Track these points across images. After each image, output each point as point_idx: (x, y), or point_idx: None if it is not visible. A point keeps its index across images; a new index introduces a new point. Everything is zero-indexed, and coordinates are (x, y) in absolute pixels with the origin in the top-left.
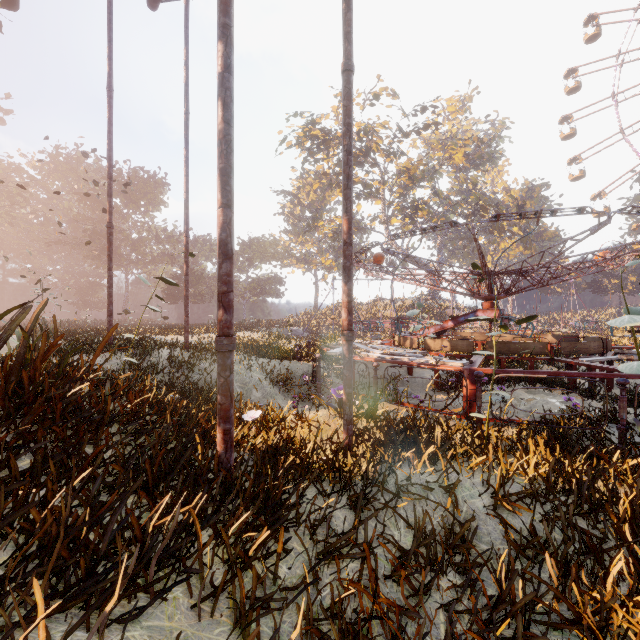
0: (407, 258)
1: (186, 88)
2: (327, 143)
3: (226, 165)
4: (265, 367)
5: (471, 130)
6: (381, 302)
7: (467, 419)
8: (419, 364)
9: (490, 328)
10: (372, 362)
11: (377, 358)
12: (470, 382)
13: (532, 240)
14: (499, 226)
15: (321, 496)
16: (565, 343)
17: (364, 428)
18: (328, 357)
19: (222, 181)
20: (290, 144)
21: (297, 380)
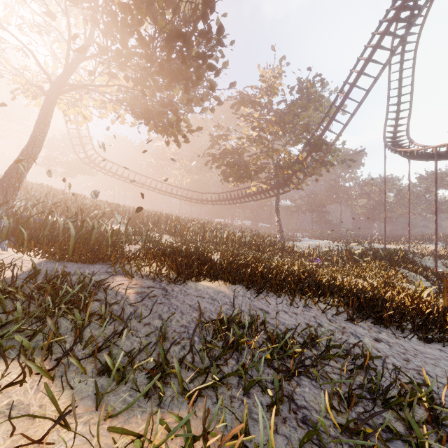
0: None
1: (409, 172)
2: None
3: (436, 232)
4: (442, 262)
5: None
6: None
7: None
8: None
9: None
10: None
11: None
12: None
13: None
14: None
15: None
16: None
17: None
18: None
19: (435, 235)
20: None
21: None
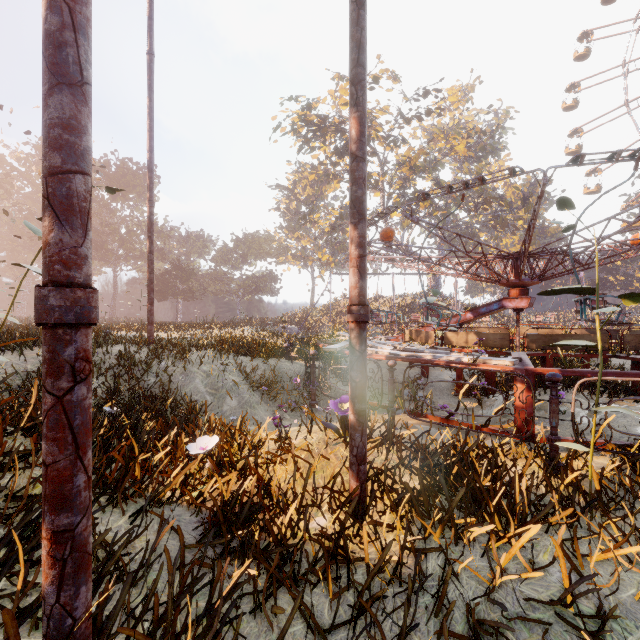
0: (407, 253)
1: (149, 22)
2: (324, 130)
3: None
4: (244, 367)
5: (473, 121)
6: (380, 299)
7: (529, 443)
8: (448, 363)
9: (518, 320)
10: (378, 361)
11: (389, 355)
12: (526, 388)
13: (536, 235)
14: (502, 220)
15: (311, 630)
16: (630, 336)
17: (385, 468)
18: (325, 354)
19: None
20: (284, 130)
21: (286, 383)
